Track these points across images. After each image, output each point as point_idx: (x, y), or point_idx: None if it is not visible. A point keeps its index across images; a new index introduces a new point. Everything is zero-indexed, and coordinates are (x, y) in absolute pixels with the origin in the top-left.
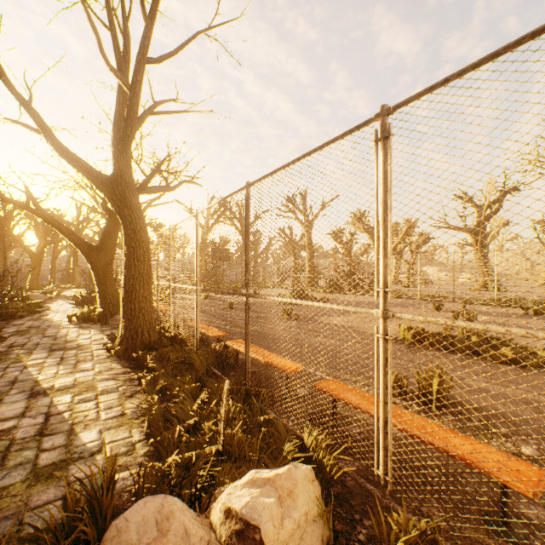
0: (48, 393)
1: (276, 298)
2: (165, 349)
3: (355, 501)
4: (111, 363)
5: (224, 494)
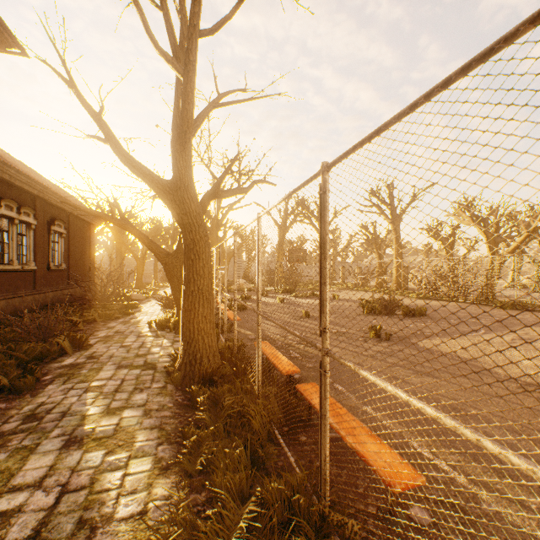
0: (82, 443)
1: (380, 382)
2: (221, 387)
3: None
4: (164, 395)
5: None
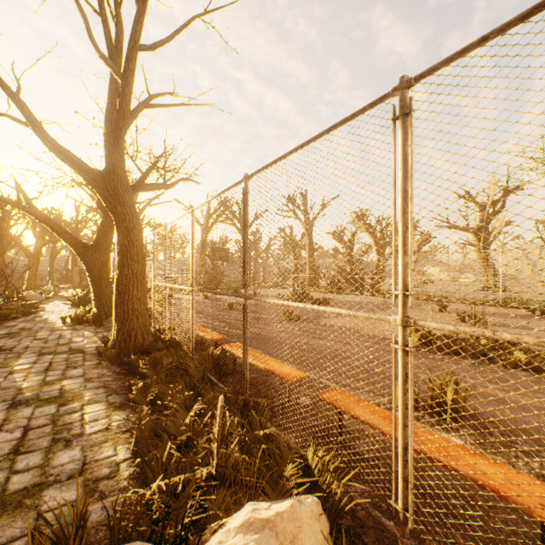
0: (30, 403)
1: (276, 301)
2: (159, 354)
3: (368, 538)
4: (101, 368)
5: (214, 541)
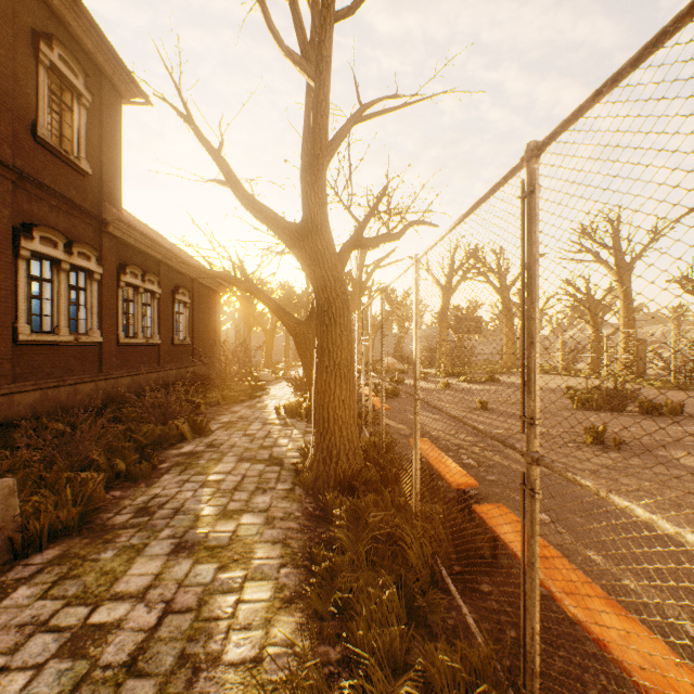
0: (193, 550)
1: (662, 523)
2: (364, 497)
3: None
4: (291, 500)
5: None
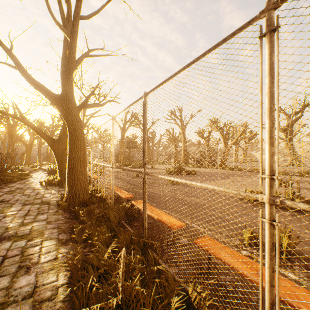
0: (10, 238)
1: (165, 177)
2: (92, 206)
3: None
4: (58, 214)
5: None
